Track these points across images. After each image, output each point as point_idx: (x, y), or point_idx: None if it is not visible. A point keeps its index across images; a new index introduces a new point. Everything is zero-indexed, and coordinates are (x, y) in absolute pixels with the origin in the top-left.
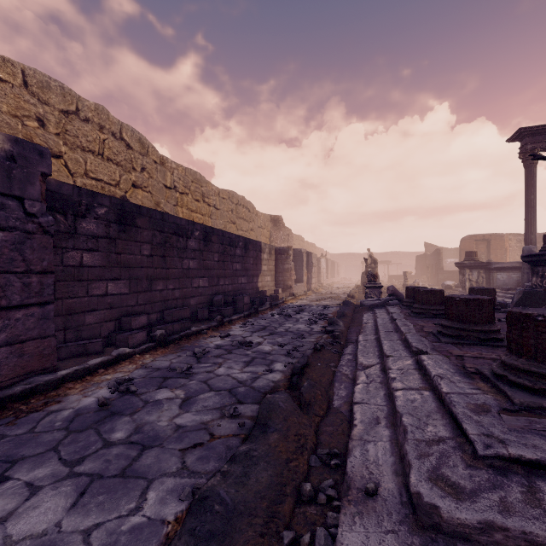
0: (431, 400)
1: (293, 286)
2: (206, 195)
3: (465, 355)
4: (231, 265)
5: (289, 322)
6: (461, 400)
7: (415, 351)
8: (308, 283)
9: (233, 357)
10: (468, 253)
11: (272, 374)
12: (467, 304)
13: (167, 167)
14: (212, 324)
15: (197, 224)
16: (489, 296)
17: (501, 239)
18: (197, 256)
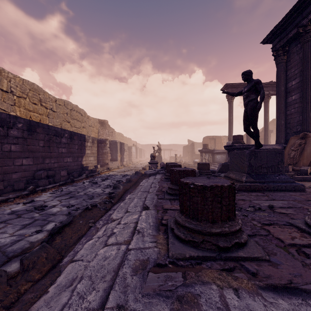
0: (120, 256)
1: (109, 163)
2: (43, 101)
3: (170, 208)
4: (57, 149)
5: (92, 187)
6: (133, 257)
7: (145, 207)
8: (121, 161)
9: (16, 222)
10: (204, 145)
11: (38, 234)
12: (179, 174)
13: (4, 76)
14: (22, 193)
15: (20, 118)
16: (206, 167)
17: (220, 138)
18: (20, 142)
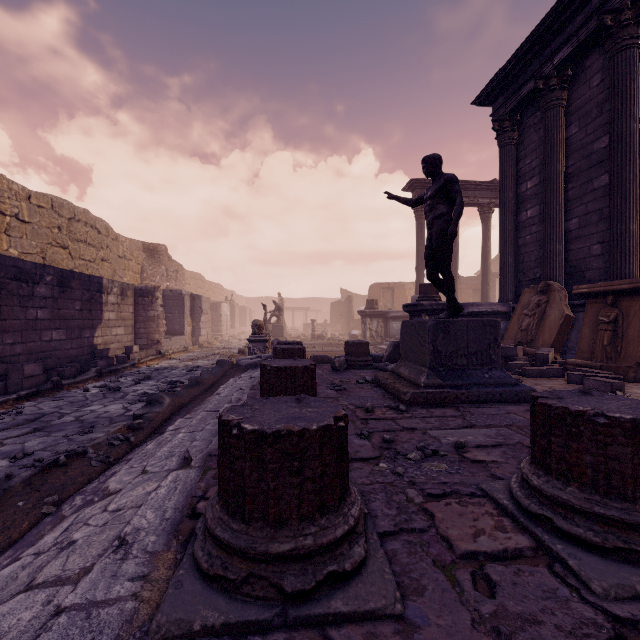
0: (37, 628)
1: (163, 340)
2: None
3: None
4: (22, 312)
5: (103, 400)
6: None
7: (186, 459)
8: (194, 335)
9: None
10: (369, 301)
11: None
12: (278, 376)
13: None
14: None
15: None
16: (362, 351)
17: (403, 288)
18: None
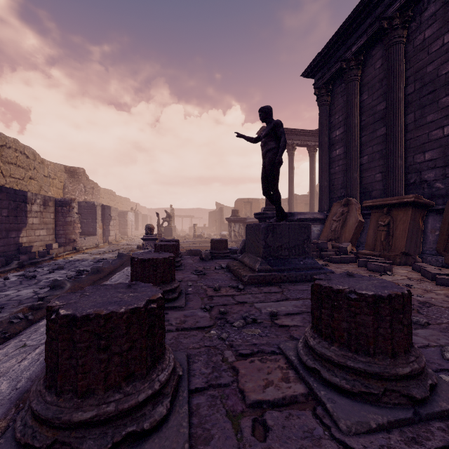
0: None
1: (78, 239)
2: None
3: None
4: None
5: (18, 286)
6: None
7: None
8: (104, 236)
9: None
10: (233, 211)
11: None
12: (142, 265)
13: None
14: None
15: None
16: (222, 246)
17: (258, 202)
18: None
